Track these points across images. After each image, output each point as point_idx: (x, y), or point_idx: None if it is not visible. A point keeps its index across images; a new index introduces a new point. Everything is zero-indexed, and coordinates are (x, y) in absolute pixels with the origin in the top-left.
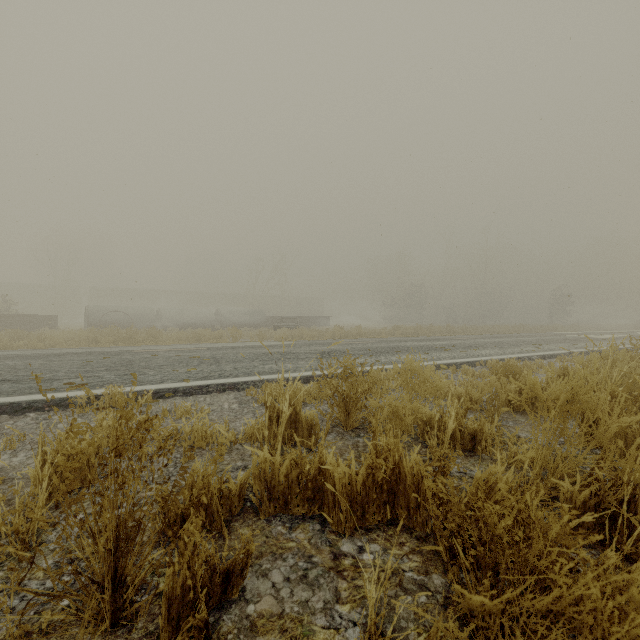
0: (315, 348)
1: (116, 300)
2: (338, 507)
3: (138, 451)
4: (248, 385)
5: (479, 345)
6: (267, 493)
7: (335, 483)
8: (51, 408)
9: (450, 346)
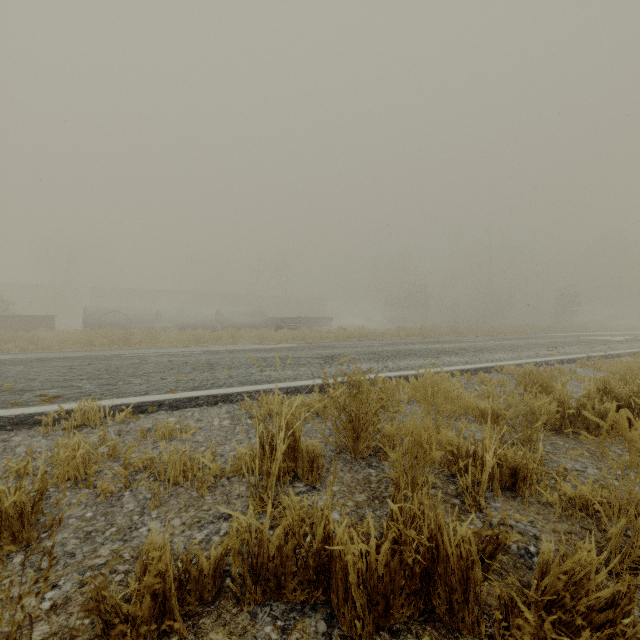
0: (317, 352)
1: (117, 300)
2: (352, 602)
3: None
4: (243, 396)
5: (490, 348)
6: (252, 574)
7: (347, 568)
8: (14, 426)
9: (460, 349)
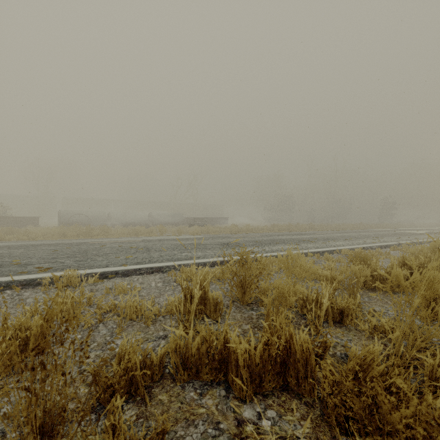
0: (218, 240)
1: (80, 206)
2: (240, 377)
3: (61, 347)
4: (170, 268)
5: (334, 238)
6: (182, 364)
7: (238, 358)
8: (23, 286)
9: (313, 239)
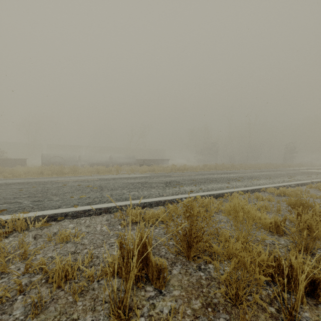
0: (161, 179)
1: (60, 150)
2: None
3: None
4: (117, 209)
5: (256, 177)
6: None
7: None
8: None
9: (239, 177)
